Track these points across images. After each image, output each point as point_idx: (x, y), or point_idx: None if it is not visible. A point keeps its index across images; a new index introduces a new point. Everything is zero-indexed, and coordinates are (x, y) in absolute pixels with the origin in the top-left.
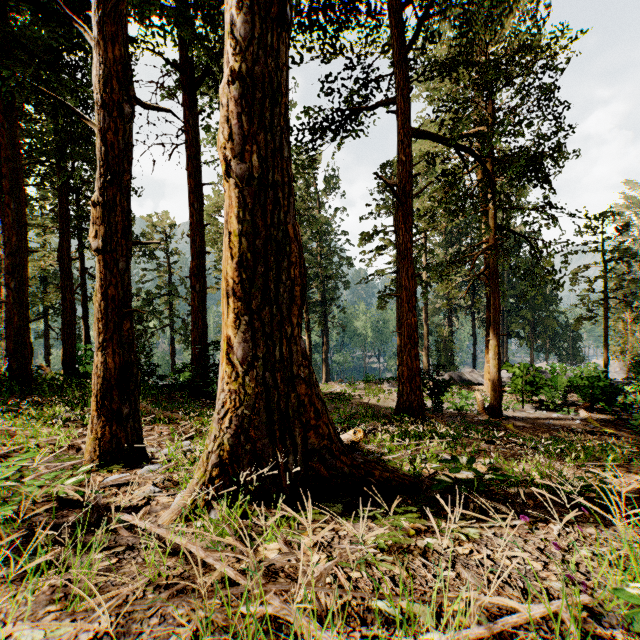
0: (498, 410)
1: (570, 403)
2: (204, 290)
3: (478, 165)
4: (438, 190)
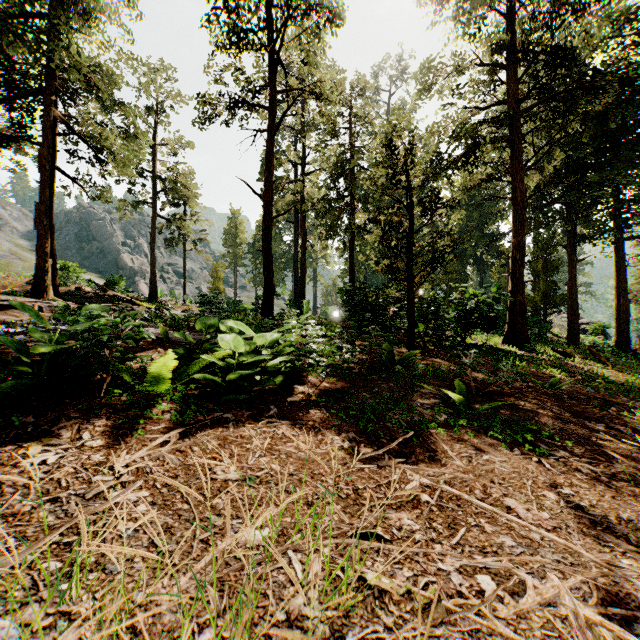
0: None
1: None
2: None
3: None
4: None
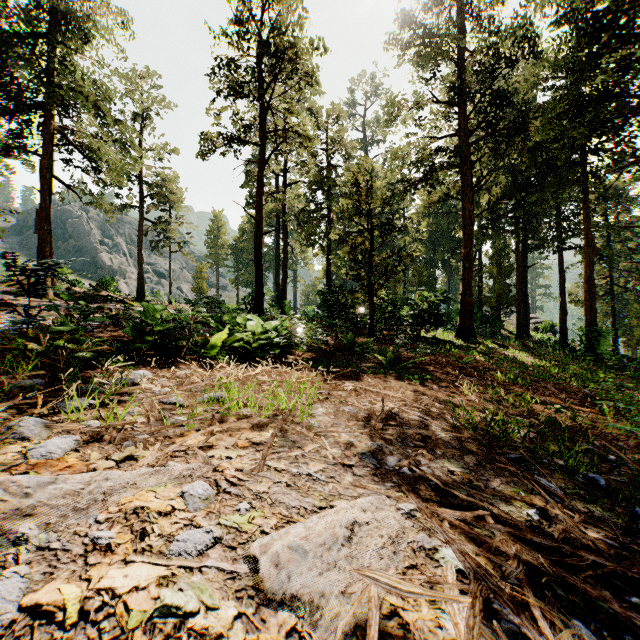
0: None
1: None
2: (591, 299)
3: None
4: None
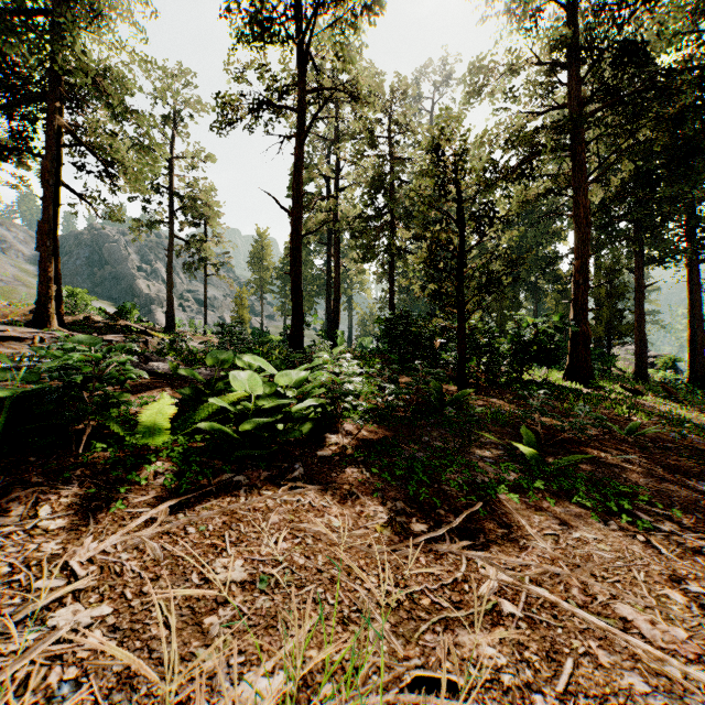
0: None
1: None
2: None
3: None
4: None
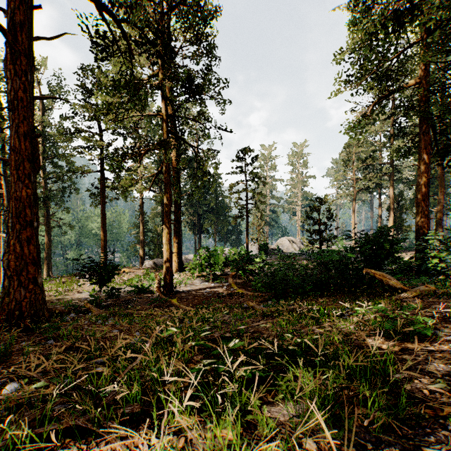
0: (170, 287)
1: (225, 274)
2: None
3: (155, 76)
4: (111, 80)
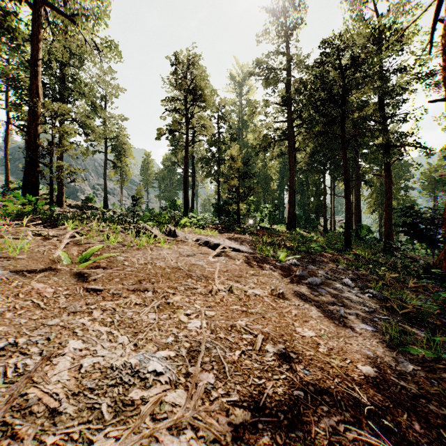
0: None
1: None
2: (358, 208)
3: None
4: None
